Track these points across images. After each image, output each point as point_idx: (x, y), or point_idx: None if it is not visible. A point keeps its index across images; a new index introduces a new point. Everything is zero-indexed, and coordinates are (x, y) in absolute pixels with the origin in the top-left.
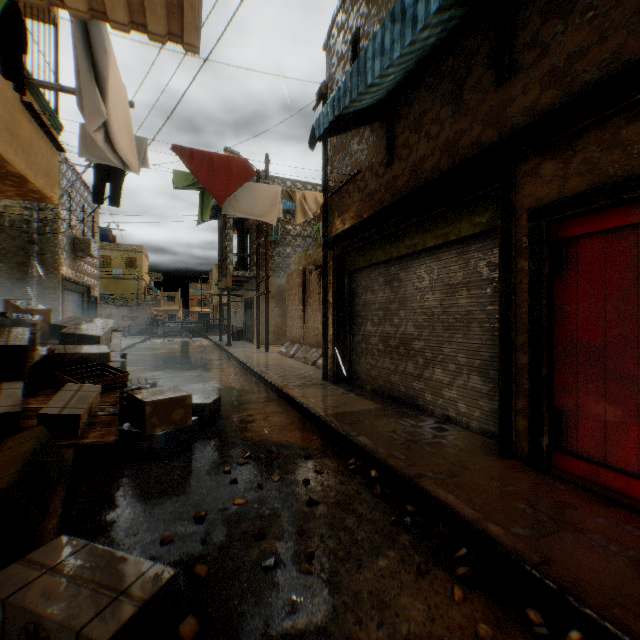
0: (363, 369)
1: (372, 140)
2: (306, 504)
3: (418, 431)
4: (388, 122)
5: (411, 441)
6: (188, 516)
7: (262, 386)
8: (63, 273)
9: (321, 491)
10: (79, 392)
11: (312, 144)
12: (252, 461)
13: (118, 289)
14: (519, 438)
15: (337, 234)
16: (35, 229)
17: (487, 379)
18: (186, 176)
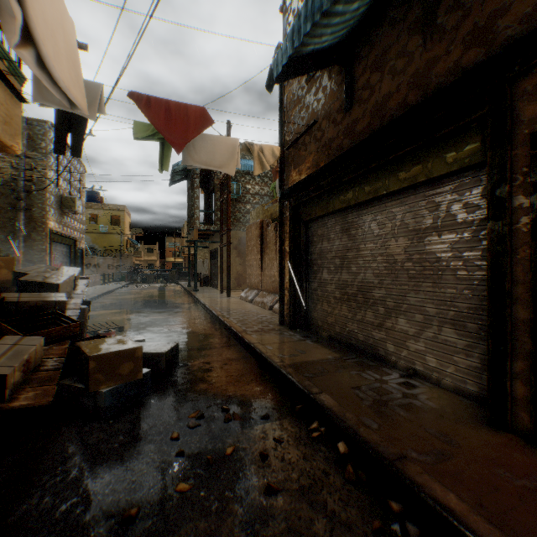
0: (319, 316)
1: (329, 88)
2: (263, 492)
3: (384, 388)
4: (347, 66)
5: (380, 402)
6: (117, 510)
7: (222, 330)
8: (50, 227)
9: (281, 470)
10: (16, 346)
11: (270, 86)
12: (204, 422)
13: (104, 242)
14: (515, 407)
15: (293, 185)
16: (21, 187)
17: (463, 333)
18: (146, 127)
